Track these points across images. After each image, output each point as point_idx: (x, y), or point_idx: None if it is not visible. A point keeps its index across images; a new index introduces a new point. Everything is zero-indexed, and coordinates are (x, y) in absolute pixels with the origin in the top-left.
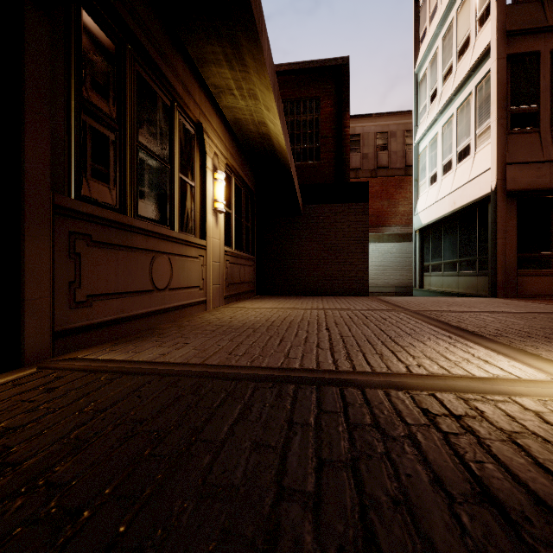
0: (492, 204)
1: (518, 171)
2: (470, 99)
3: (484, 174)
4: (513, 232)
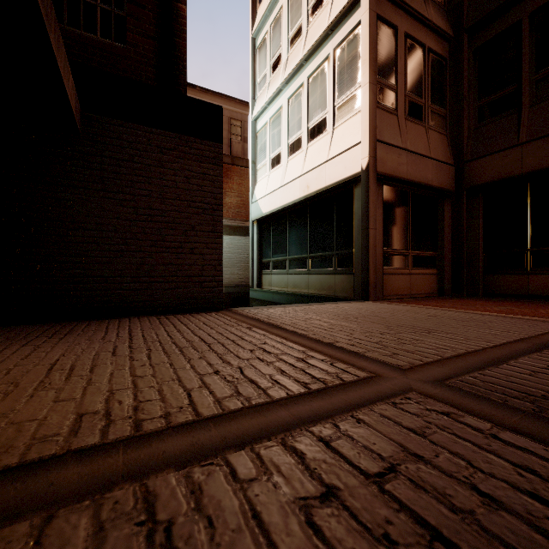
0: (364, 186)
1: (386, 152)
2: (327, 65)
3: (351, 150)
4: (380, 222)
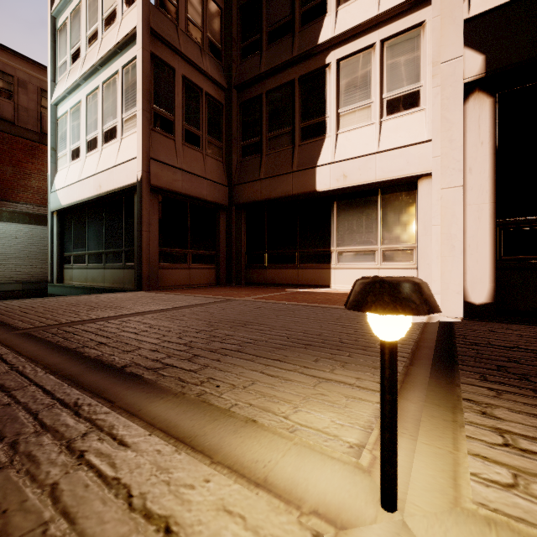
0: (139, 195)
1: (160, 169)
2: (117, 78)
3: (131, 161)
4: (156, 226)
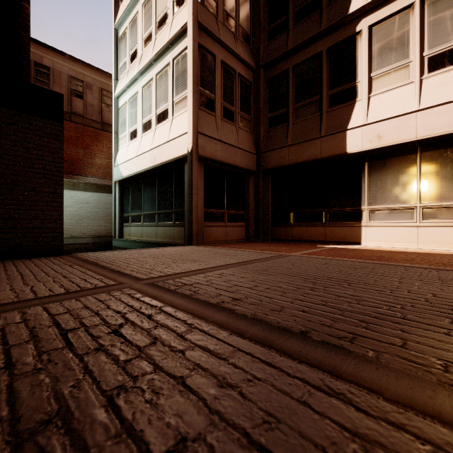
0: (189, 164)
1: (205, 141)
2: (168, 69)
3: (182, 136)
4: (202, 190)
